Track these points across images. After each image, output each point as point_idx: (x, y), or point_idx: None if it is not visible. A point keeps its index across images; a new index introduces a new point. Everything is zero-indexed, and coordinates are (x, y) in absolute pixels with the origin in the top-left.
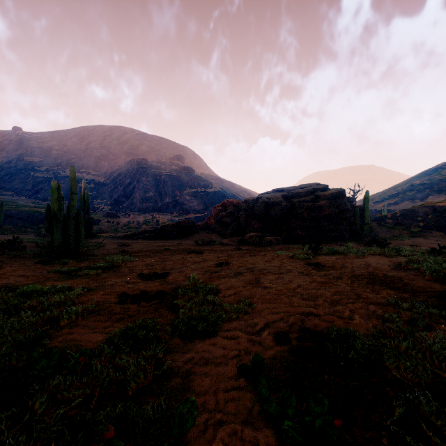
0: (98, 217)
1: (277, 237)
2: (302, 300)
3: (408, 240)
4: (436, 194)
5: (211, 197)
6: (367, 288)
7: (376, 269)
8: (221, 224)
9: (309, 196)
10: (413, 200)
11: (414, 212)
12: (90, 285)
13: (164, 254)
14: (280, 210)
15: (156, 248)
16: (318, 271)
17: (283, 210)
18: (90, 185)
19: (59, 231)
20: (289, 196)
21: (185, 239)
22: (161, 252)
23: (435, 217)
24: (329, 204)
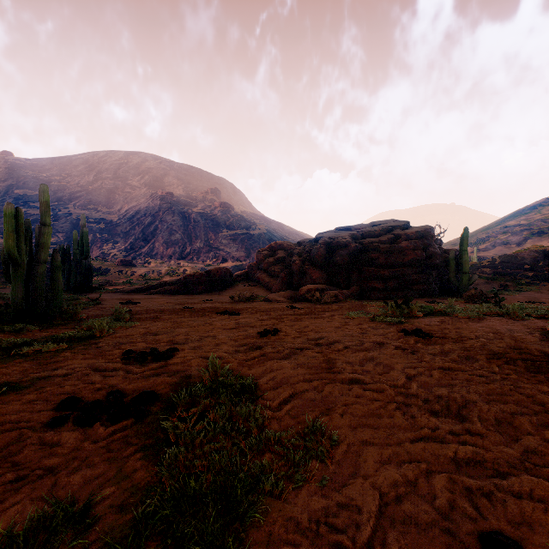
0: (107, 266)
1: (344, 291)
2: (436, 419)
3: (518, 295)
4: (537, 238)
5: (254, 241)
6: (542, 384)
7: (518, 340)
8: (268, 274)
9: (385, 236)
10: (508, 245)
11: (518, 258)
12: (24, 376)
13: (182, 316)
14: (348, 254)
15: (173, 306)
16: (427, 345)
17: (351, 253)
18: (100, 225)
19: (19, 280)
20: (359, 236)
21: (217, 294)
22: (178, 313)
23: (547, 264)
24: (414, 246)
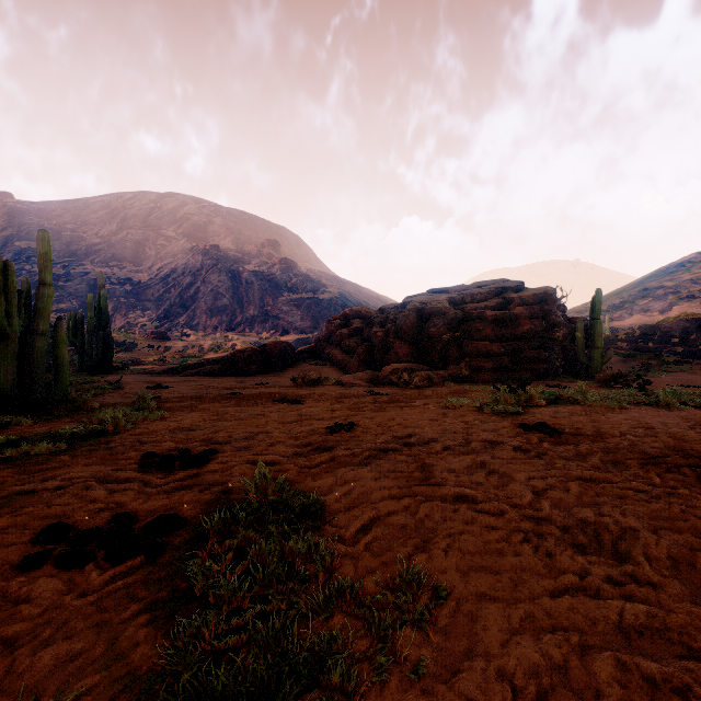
0: (133, 339)
1: (440, 372)
2: (584, 558)
3: (666, 377)
4: (685, 303)
5: (324, 307)
6: None
7: (678, 438)
8: (340, 350)
9: (493, 300)
10: (648, 312)
11: (664, 329)
12: None
13: (226, 405)
14: (445, 324)
15: (216, 392)
16: (556, 445)
17: (450, 323)
18: (125, 286)
19: (9, 358)
20: (459, 300)
21: (274, 375)
22: (221, 400)
23: None
24: (531, 313)
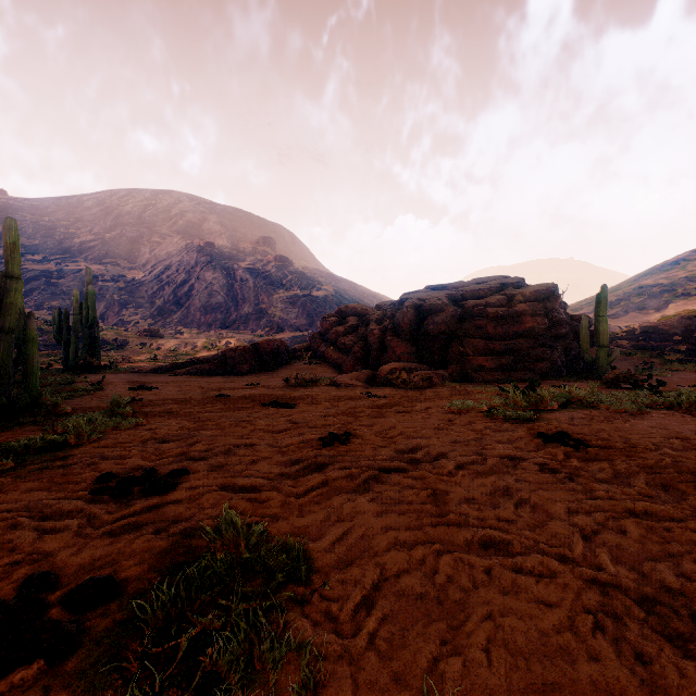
0: (125, 337)
1: (440, 372)
2: (695, 667)
3: (672, 376)
4: (681, 301)
5: (319, 305)
6: None
7: None
8: (336, 348)
9: (494, 297)
10: (644, 310)
11: (666, 327)
12: None
13: (211, 409)
14: (444, 321)
15: (202, 394)
16: (586, 461)
17: (449, 320)
18: (119, 284)
19: None
20: (459, 297)
21: (267, 374)
22: (206, 404)
23: None
24: (533, 310)
